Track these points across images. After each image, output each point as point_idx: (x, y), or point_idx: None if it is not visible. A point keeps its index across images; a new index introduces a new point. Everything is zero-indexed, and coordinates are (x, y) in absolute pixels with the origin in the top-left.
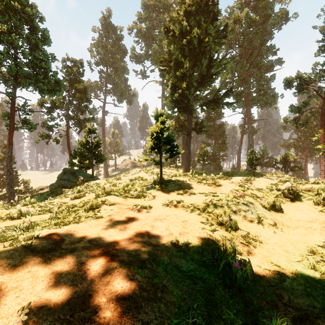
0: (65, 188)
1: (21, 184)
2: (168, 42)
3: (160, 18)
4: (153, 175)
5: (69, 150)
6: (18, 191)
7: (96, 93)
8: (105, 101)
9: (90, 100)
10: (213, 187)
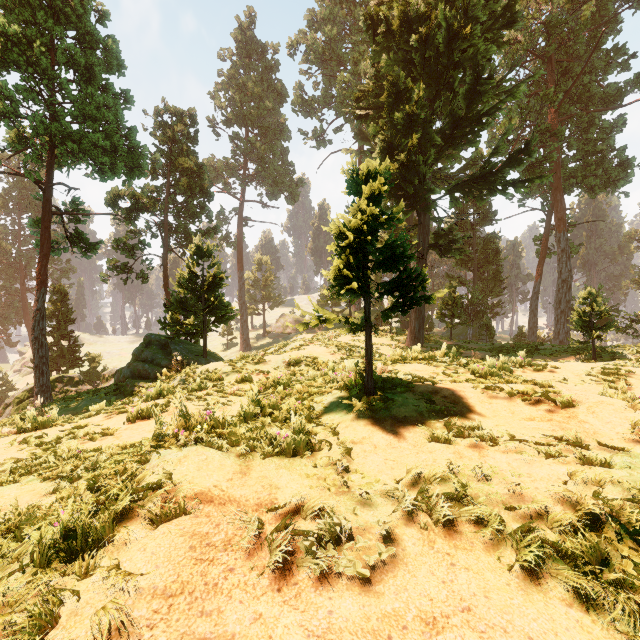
0: (143, 381)
1: (83, 362)
2: (374, 52)
3: (354, 16)
4: (340, 352)
5: (167, 295)
6: (65, 379)
7: (226, 183)
8: (243, 198)
9: (210, 192)
10: (545, 410)
